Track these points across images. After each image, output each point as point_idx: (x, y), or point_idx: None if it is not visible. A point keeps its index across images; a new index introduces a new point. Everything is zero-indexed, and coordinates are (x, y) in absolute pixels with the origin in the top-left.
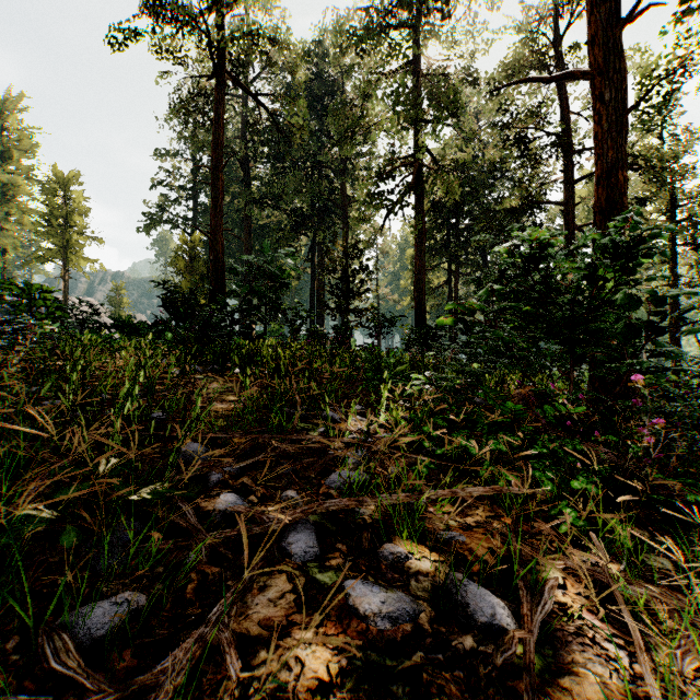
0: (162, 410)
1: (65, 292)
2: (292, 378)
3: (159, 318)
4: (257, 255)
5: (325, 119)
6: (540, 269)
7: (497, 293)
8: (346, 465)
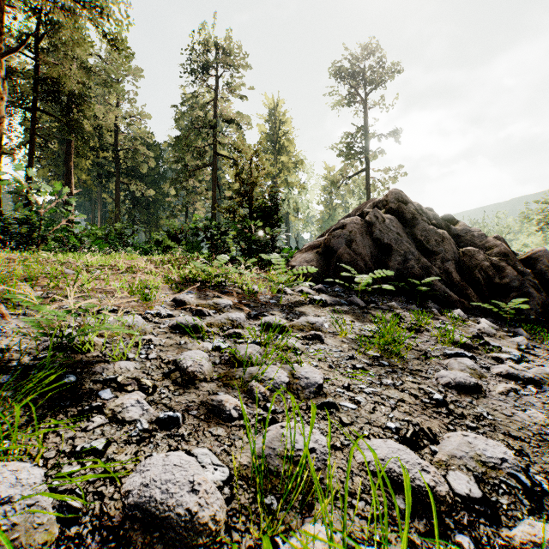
0: None
1: None
2: None
3: None
4: None
5: None
6: None
7: None
8: None
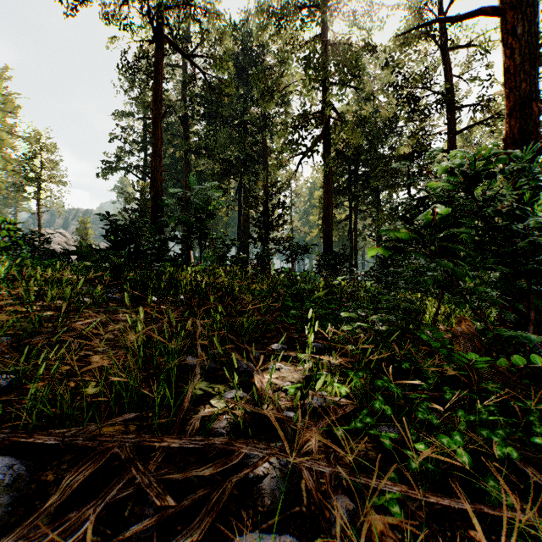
0: (2, 375)
1: (39, 225)
2: (197, 320)
3: (91, 246)
4: (195, 195)
5: (249, 85)
6: (457, 197)
7: (441, 216)
8: (260, 494)
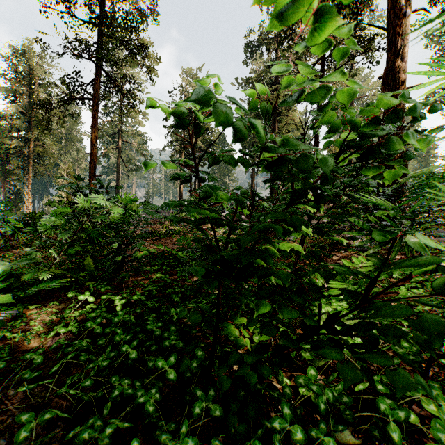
0: None
1: None
2: None
3: None
4: None
5: None
6: None
7: None
8: None
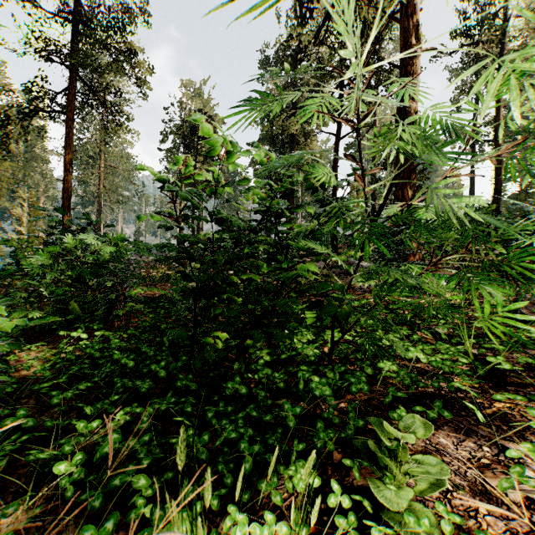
0: None
1: None
2: None
3: None
4: None
5: None
6: None
7: None
8: None
